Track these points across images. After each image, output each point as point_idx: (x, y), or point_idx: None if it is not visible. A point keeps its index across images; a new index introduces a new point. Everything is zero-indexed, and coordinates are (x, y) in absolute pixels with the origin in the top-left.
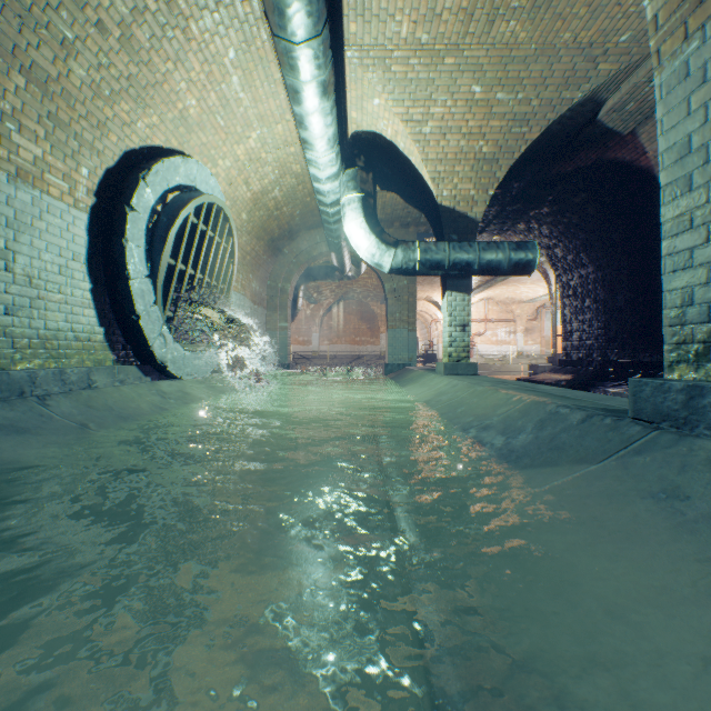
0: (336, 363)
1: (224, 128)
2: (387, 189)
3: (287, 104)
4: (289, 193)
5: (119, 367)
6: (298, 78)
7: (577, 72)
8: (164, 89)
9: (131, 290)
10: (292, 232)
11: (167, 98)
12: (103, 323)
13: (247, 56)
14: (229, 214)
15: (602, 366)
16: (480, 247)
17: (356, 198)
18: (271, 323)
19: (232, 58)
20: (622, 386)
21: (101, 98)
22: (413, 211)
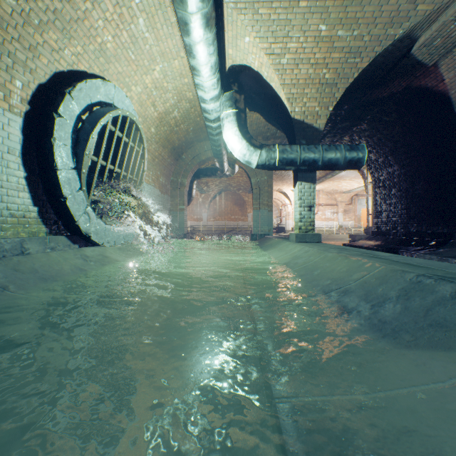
0: (218, 233)
1: (135, 61)
2: (253, 110)
3: (181, 44)
4: (185, 114)
5: (50, 237)
6: (186, 10)
7: (400, 12)
8: (85, 24)
9: (59, 178)
10: (188, 143)
11: (88, 32)
12: (37, 204)
13: (149, 1)
14: (139, 126)
15: (405, 235)
16: (323, 148)
17: (231, 113)
18: (173, 206)
19: (138, 2)
20: (423, 250)
21: (31, 25)
22: (271, 128)
